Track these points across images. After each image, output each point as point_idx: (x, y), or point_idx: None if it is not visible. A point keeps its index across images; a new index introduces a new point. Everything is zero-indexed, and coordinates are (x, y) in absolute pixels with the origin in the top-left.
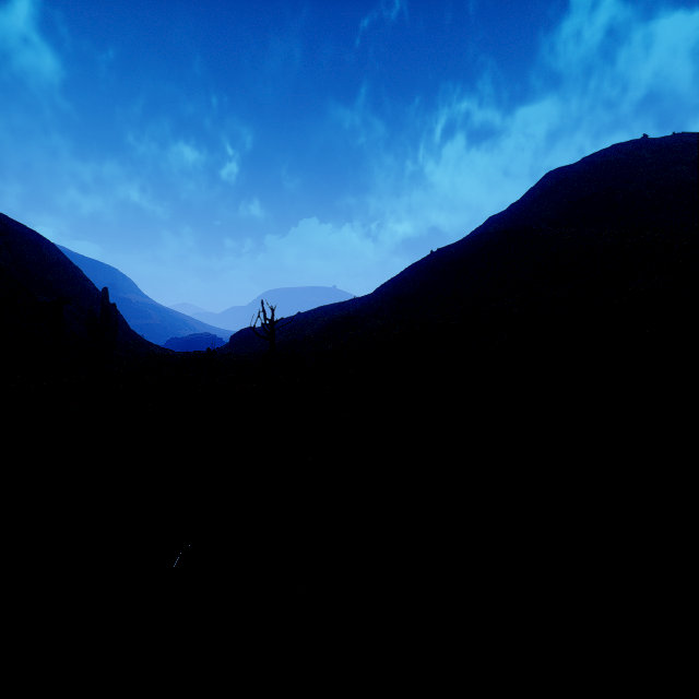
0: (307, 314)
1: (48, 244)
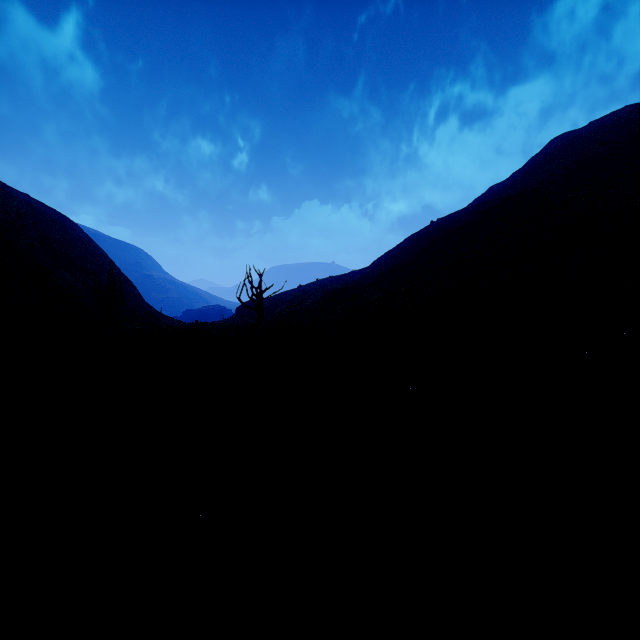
0: (307, 286)
1: (72, 224)
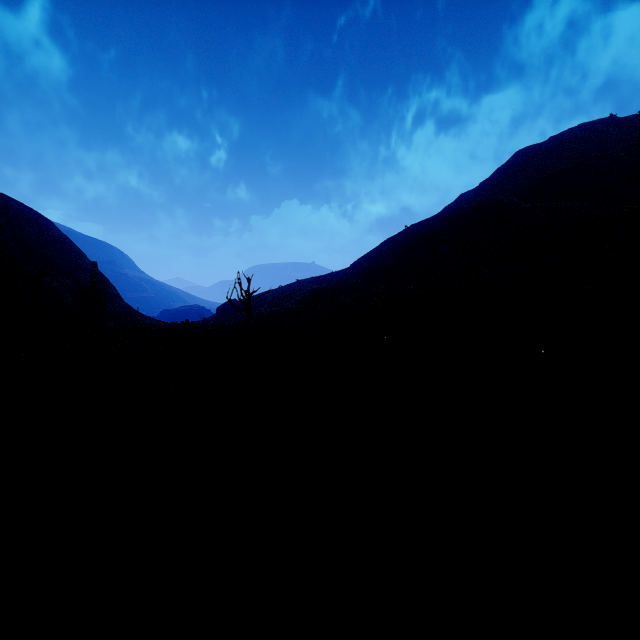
0: (288, 287)
1: (47, 222)
